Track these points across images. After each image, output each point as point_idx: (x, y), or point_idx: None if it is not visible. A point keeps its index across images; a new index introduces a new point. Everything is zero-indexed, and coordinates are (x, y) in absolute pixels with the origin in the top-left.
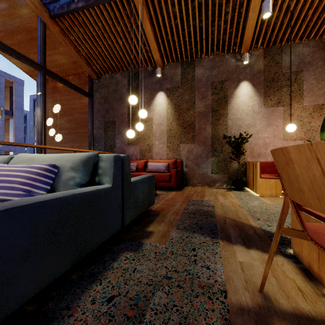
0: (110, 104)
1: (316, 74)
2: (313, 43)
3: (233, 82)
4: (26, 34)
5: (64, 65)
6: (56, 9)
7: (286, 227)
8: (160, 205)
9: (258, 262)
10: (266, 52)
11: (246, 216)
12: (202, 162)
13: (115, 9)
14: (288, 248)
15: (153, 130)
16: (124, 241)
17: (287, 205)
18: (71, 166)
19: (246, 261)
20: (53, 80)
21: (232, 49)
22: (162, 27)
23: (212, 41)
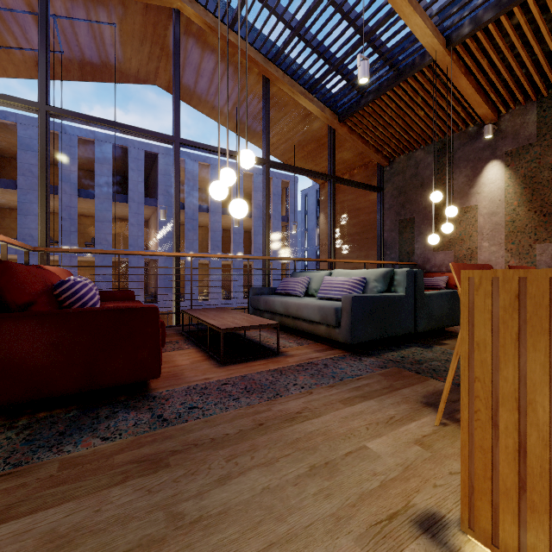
0: (407, 196)
1: None
2: None
3: None
4: (315, 143)
5: (349, 160)
6: (345, 111)
7: None
8: None
9: None
10: None
11: None
12: None
13: (412, 84)
14: None
15: (477, 225)
16: (416, 343)
17: None
18: (374, 279)
19: None
20: None
21: None
22: (489, 70)
23: None
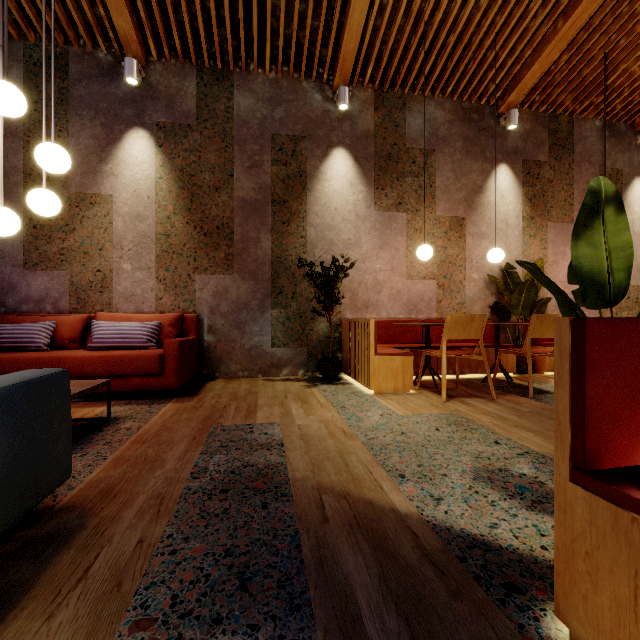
0: None
1: (453, 163)
2: (450, 105)
3: (318, 145)
4: None
5: None
6: None
7: None
8: (106, 470)
9: None
10: (379, 99)
11: (371, 470)
12: (250, 319)
13: None
14: (536, 610)
15: (114, 231)
16: None
17: None
18: None
19: None
20: None
21: (317, 72)
22: None
23: (274, 37)
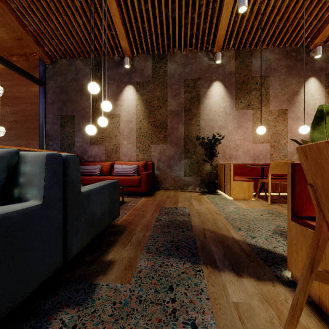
0: (69, 96)
1: (280, 81)
2: (278, 50)
3: (206, 81)
4: None
5: (5, 41)
6: None
7: (321, 270)
8: (127, 217)
9: (257, 300)
10: (237, 54)
11: (226, 226)
12: (174, 164)
13: None
14: (282, 269)
15: (120, 128)
16: (67, 285)
17: (325, 235)
18: None
19: (242, 300)
20: None
21: (205, 47)
22: (131, 9)
23: (185, 36)
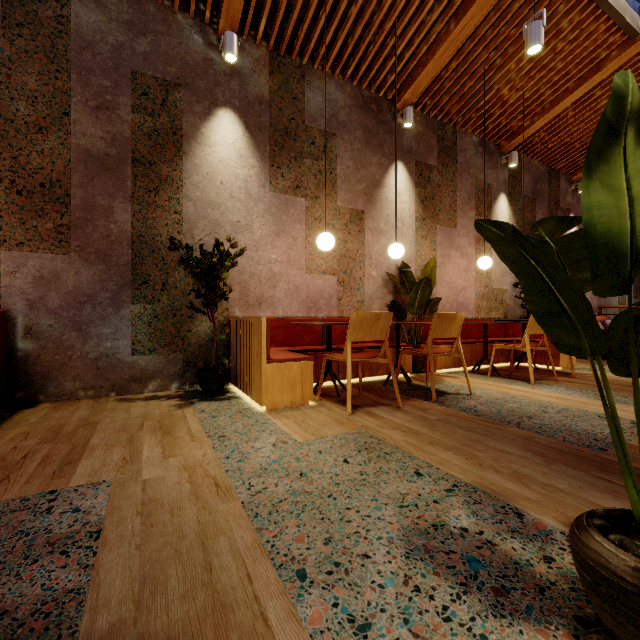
0: None
1: (354, 152)
2: (350, 89)
3: (198, 99)
4: None
5: None
6: None
7: None
8: None
9: None
10: (274, 62)
11: (251, 572)
12: (98, 318)
13: None
14: None
15: None
16: None
17: None
18: None
19: None
20: None
21: (197, 7)
22: None
23: None
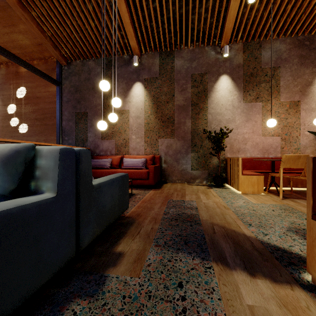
0: (82, 94)
1: (292, 71)
2: (289, 40)
3: (213, 75)
4: None
5: (27, 47)
6: None
7: None
8: (136, 209)
9: (274, 304)
10: (245, 46)
11: (236, 221)
12: (181, 157)
13: None
14: (301, 271)
15: (129, 123)
16: (79, 275)
17: None
18: None
19: (257, 304)
20: (14, 65)
21: (212, 41)
22: (139, 9)
23: (192, 31)
